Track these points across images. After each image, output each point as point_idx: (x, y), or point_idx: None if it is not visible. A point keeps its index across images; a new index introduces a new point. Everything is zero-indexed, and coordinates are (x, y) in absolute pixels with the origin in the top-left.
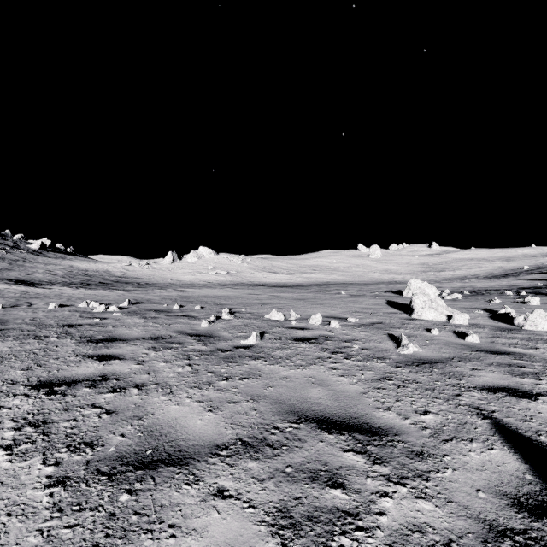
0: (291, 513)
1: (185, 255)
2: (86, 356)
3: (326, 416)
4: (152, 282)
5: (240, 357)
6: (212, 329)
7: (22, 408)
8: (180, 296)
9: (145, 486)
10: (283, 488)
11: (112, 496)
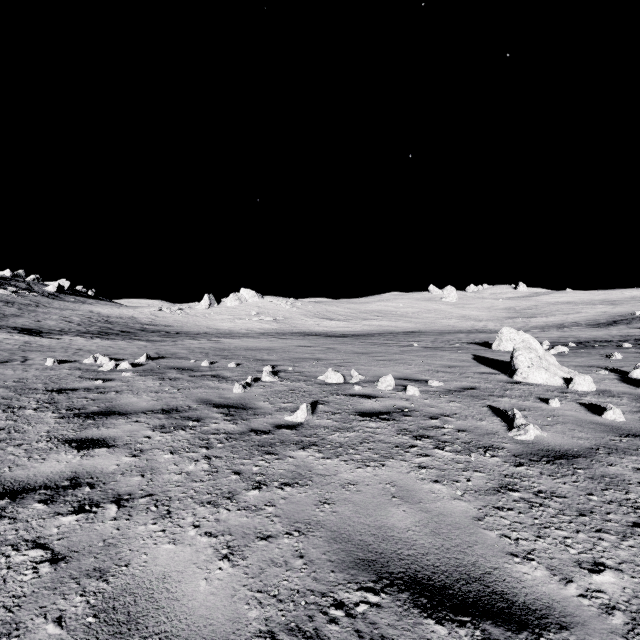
0: None
1: (225, 299)
2: (62, 441)
3: (425, 574)
4: (184, 330)
5: (282, 444)
6: (247, 396)
7: None
8: (214, 348)
9: None
10: None
11: None
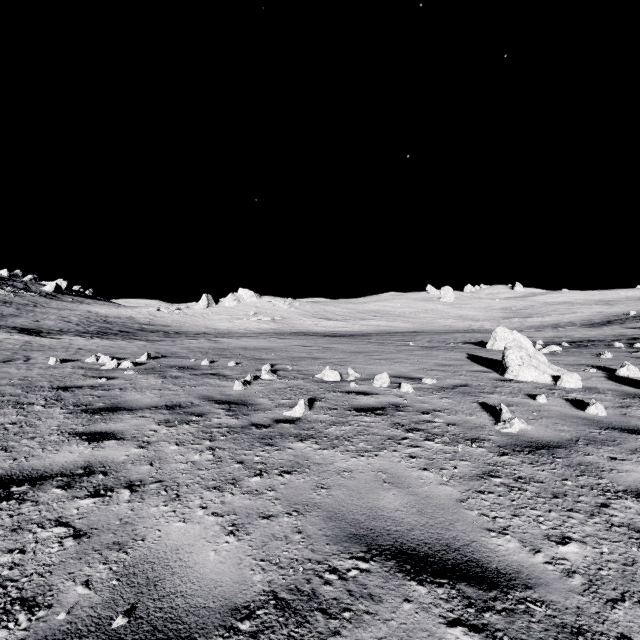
0: None
1: (223, 299)
2: (73, 435)
3: (410, 546)
4: (183, 330)
5: (281, 437)
6: (247, 393)
7: None
8: (213, 348)
9: None
10: None
11: None
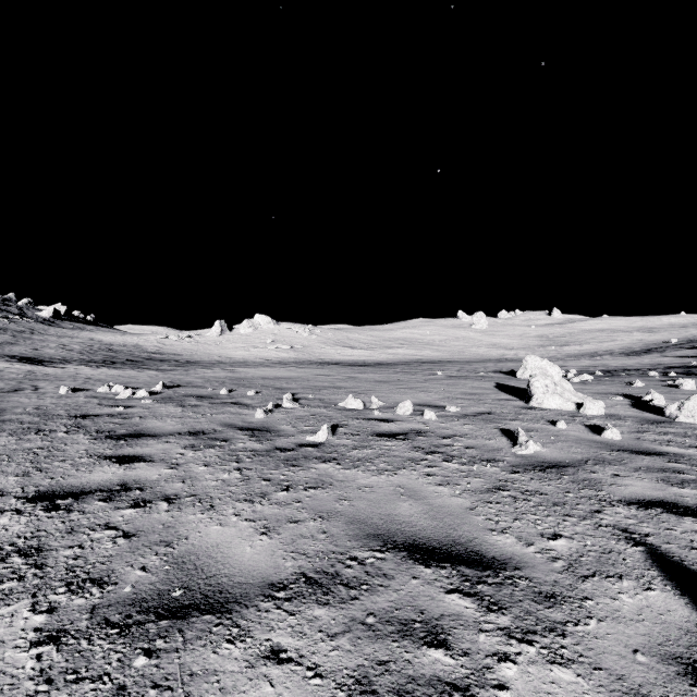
0: (373, 686)
1: (237, 326)
2: (103, 458)
3: (421, 541)
4: (195, 359)
5: (306, 459)
6: (269, 421)
7: (11, 530)
8: (230, 377)
9: (171, 644)
10: (362, 647)
11: (123, 659)
